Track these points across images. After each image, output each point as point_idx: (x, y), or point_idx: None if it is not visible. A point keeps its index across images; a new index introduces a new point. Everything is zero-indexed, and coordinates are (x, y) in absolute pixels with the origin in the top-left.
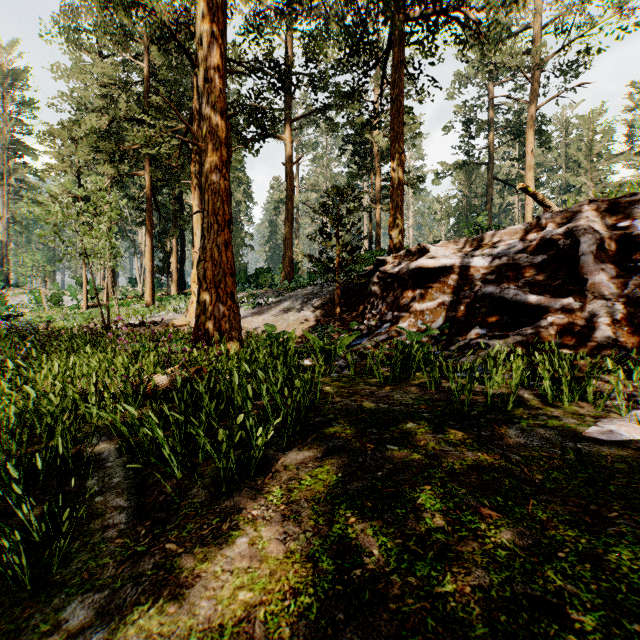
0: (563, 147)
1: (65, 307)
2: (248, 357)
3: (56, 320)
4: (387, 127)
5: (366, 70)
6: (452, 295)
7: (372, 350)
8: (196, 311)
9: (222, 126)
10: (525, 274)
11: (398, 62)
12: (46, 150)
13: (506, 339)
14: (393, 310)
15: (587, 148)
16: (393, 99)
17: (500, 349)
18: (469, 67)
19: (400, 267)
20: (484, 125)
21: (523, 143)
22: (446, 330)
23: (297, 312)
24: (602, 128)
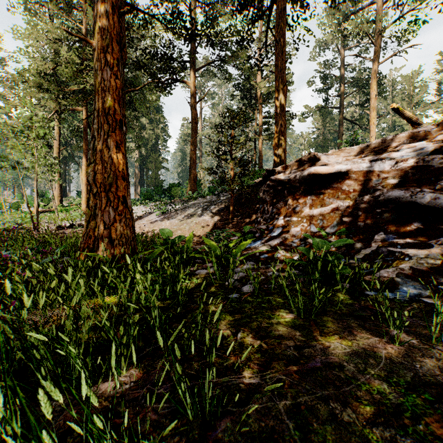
0: (390, 98)
1: (23, 212)
2: (122, 277)
3: (1, 223)
4: (267, 78)
5: (254, 21)
6: (347, 200)
7: (268, 254)
8: (86, 216)
9: (113, 22)
10: (439, 176)
11: (281, 10)
12: (4, 90)
13: (431, 249)
14: (284, 215)
15: (408, 99)
16: (277, 40)
17: (426, 261)
18: (326, 36)
19: (291, 175)
20: (337, 79)
21: (365, 93)
22: (343, 235)
23: (198, 216)
24: (419, 84)
